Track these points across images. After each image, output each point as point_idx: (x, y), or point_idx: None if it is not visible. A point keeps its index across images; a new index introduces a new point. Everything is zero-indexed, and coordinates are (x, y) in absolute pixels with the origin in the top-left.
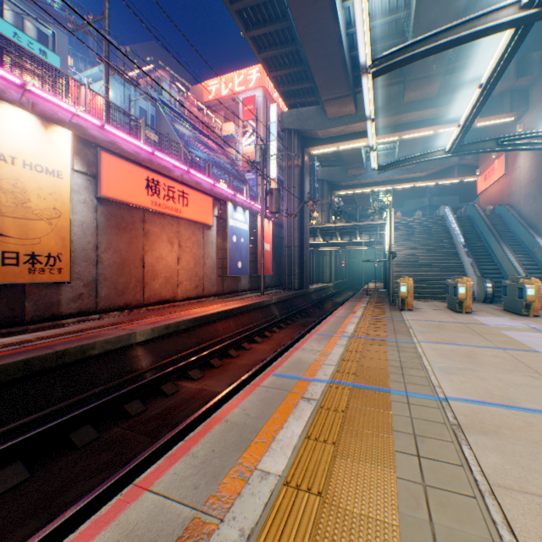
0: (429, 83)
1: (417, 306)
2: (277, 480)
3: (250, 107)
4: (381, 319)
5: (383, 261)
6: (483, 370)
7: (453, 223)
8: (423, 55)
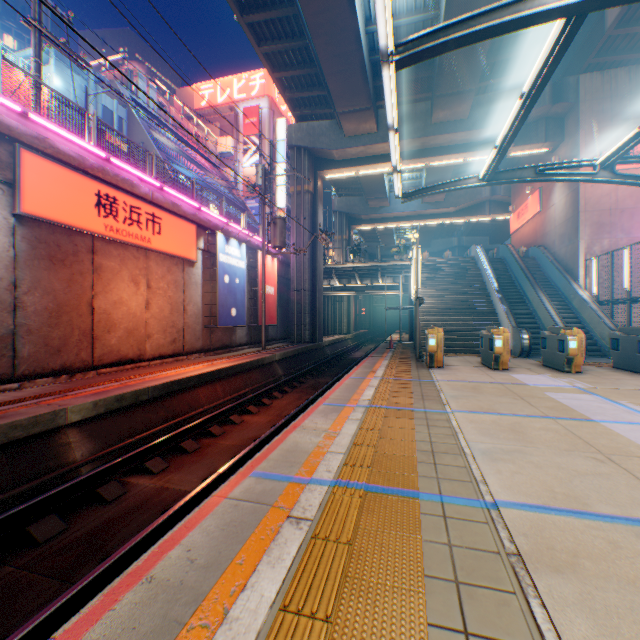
0: (460, 101)
1: (447, 363)
2: None
3: (252, 120)
4: (406, 380)
5: (408, 308)
6: (536, 452)
7: (486, 265)
8: (457, 43)
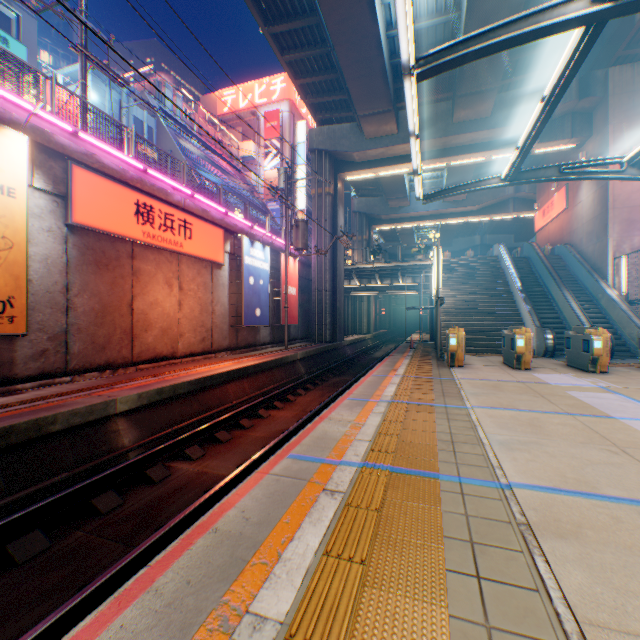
0: (482, 100)
1: (468, 362)
2: (276, 632)
3: (273, 124)
4: (427, 378)
5: (429, 308)
6: (551, 444)
7: (509, 264)
8: (477, 55)
